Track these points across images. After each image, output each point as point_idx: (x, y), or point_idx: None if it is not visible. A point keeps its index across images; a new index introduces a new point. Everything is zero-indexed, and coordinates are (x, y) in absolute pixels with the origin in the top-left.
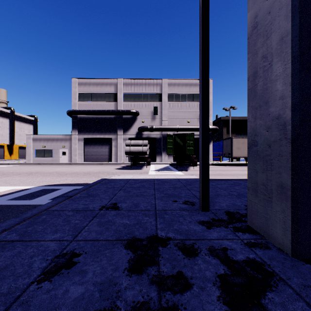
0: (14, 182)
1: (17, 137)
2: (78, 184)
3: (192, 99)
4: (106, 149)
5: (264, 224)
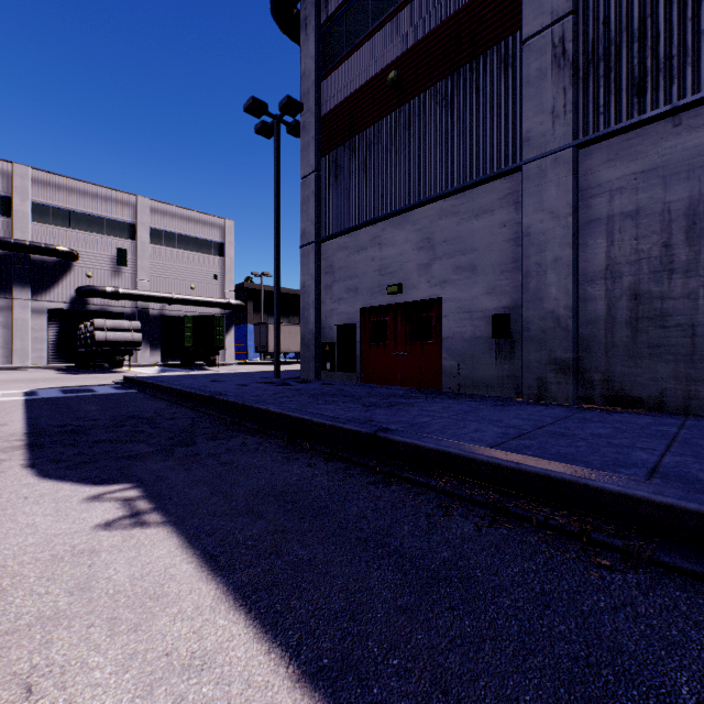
0: None
1: None
2: (93, 385)
3: (200, 248)
4: None
5: (307, 374)
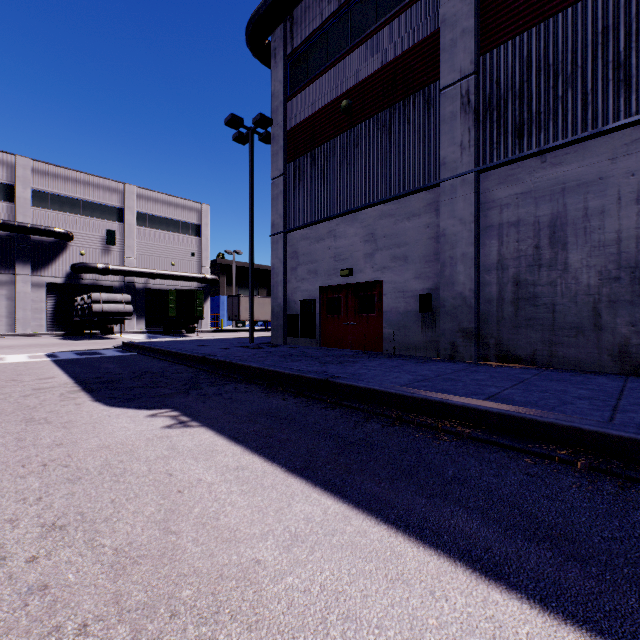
0: None
1: None
2: (98, 349)
3: (179, 230)
4: None
5: (276, 340)
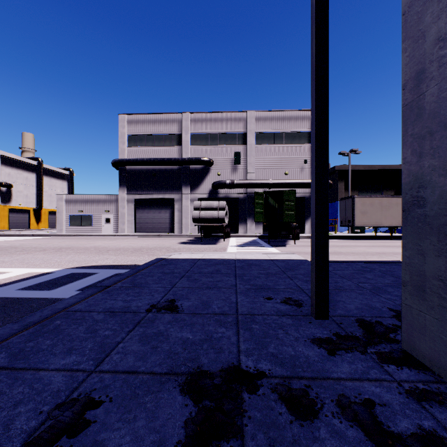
0: (34, 263)
1: (46, 198)
2: (123, 266)
3: (292, 140)
4: (166, 215)
5: (440, 354)
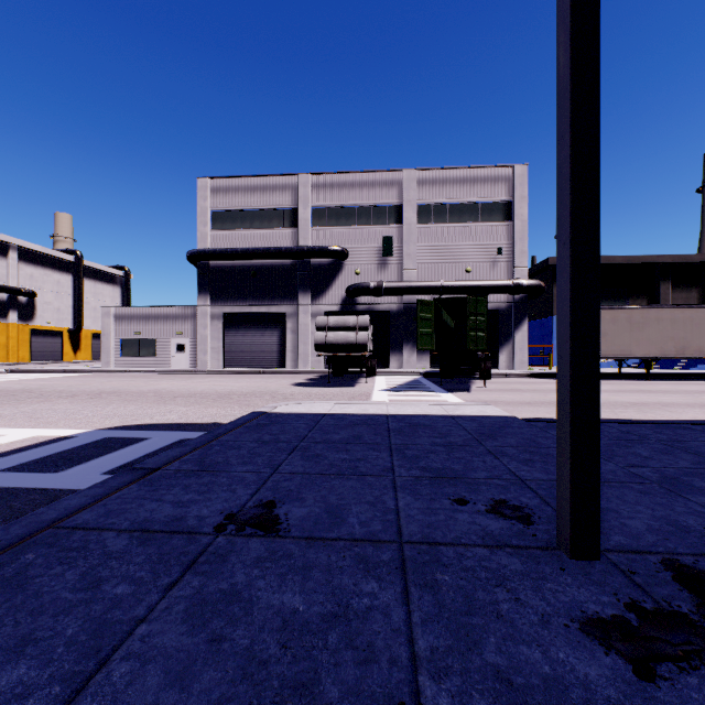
0: (49, 418)
1: (88, 313)
2: (194, 425)
3: (478, 216)
4: (272, 339)
5: None
